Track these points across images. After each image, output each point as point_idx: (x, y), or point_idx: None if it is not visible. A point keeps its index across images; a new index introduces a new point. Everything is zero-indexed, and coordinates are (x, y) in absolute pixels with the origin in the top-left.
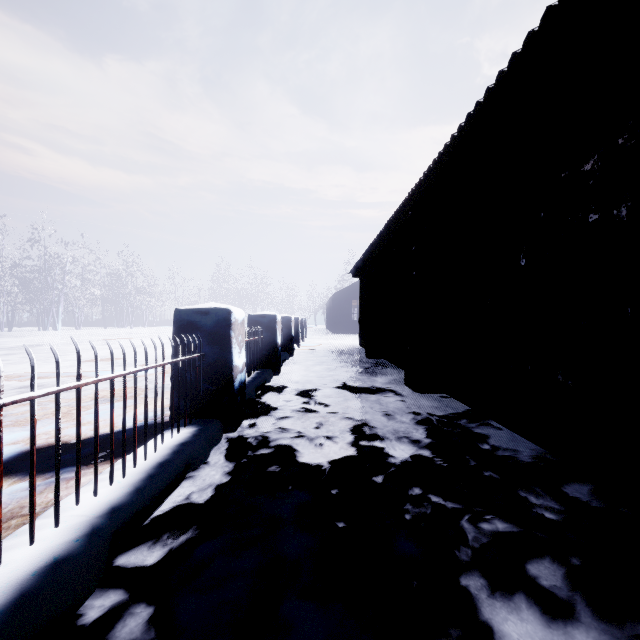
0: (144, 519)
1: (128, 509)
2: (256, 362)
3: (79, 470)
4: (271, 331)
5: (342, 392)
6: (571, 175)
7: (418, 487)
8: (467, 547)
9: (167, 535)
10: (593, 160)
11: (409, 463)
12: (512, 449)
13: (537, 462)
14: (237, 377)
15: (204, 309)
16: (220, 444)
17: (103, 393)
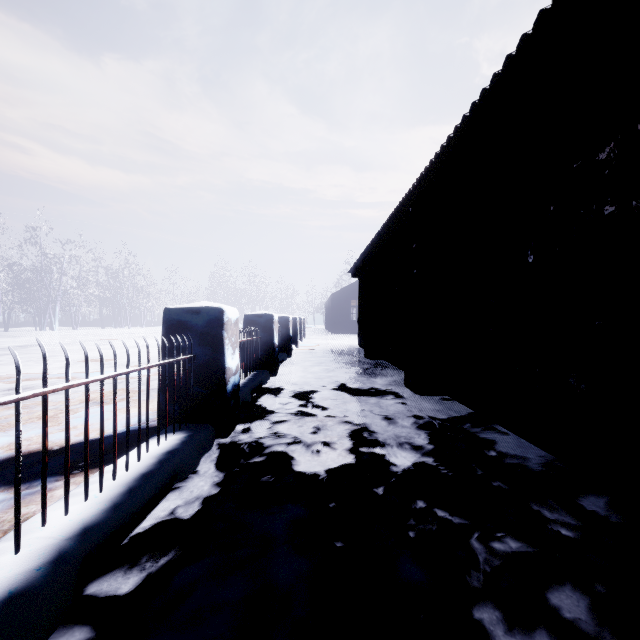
0: (122, 538)
1: (102, 529)
2: (252, 363)
3: (45, 487)
4: (268, 331)
5: (341, 394)
6: (584, 165)
7: (422, 500)
8: (478, 571)
9: (146, 557)
10: (609, 148)
11: (412, 472)
12: (520, 456)
13: (548, 471)
14: (230, 380)
15: (195, 308)
16: (211, 451)
17: (93, 395)
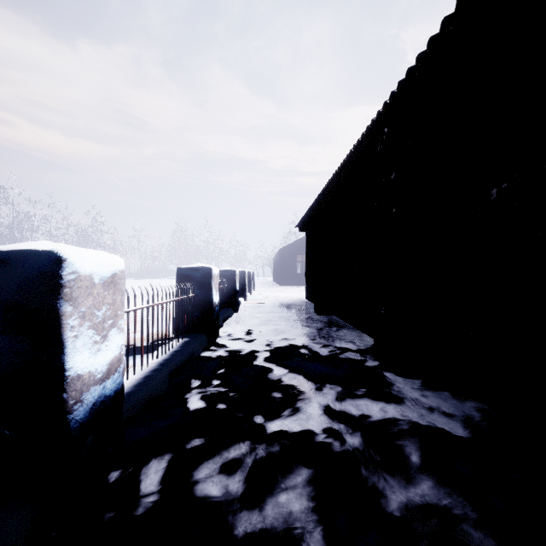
0: None
1: None
2: (182, 329)
3: None
4: (205, 288)
5: (295, 375)
6: None
7: None
8: None
9: None
10: None
11: None
12: None
13: None
14: (84, 397)
15: None
16: None
17: None
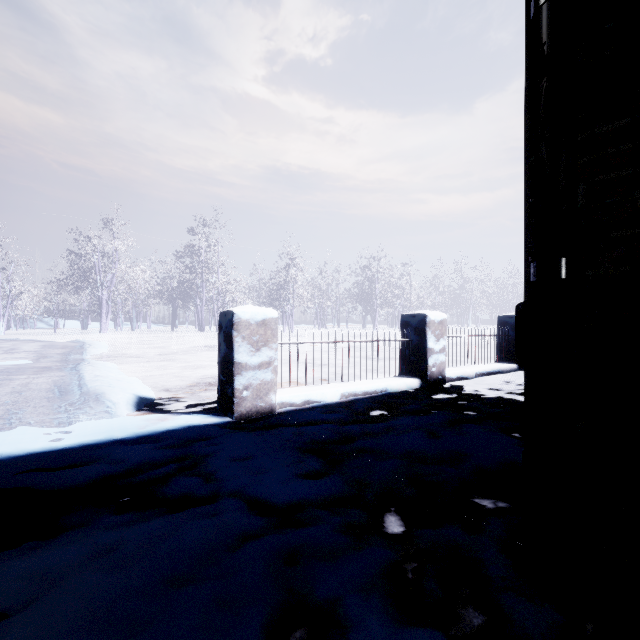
0: None
1: None
2: None
3: None
4: None
5: None
6: None
7: None
8: None
9: None
10: None
11: None
12: None
13: None
14: None
15: None
16: None
17: None
